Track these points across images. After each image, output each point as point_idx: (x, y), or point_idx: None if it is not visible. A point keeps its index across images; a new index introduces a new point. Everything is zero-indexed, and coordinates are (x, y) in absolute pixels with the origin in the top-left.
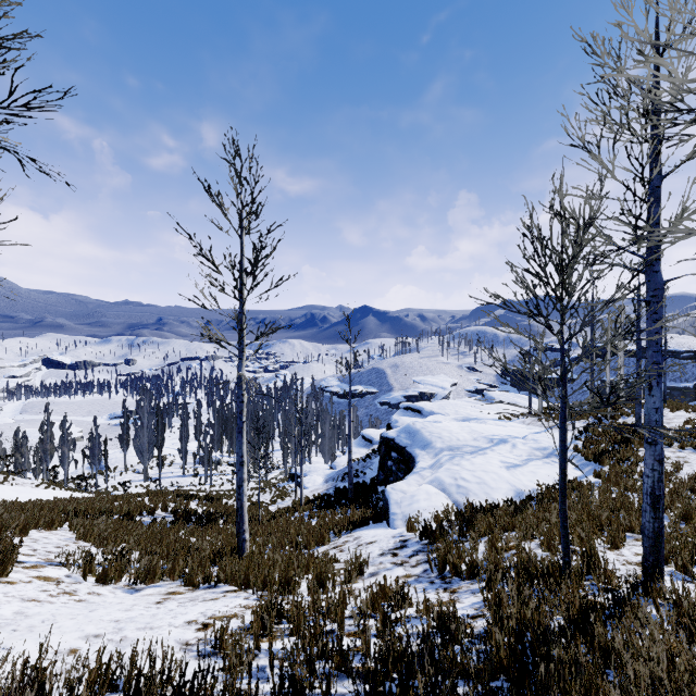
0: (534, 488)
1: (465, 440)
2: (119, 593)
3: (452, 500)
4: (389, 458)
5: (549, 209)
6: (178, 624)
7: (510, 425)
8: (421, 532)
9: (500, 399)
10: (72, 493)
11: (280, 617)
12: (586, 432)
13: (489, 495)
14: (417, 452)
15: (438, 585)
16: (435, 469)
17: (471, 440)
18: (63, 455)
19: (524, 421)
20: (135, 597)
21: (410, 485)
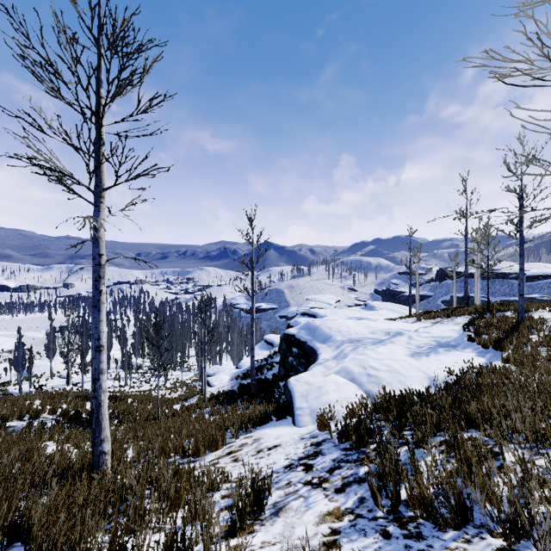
0: (446, 375)
1: (364, 334)
2: None
3: (364, 391)
4: (290, 354)
5: None
6: None
7: (398, 323)
8: (340, 432)
9: (380, 307)
10: None
11: None
12: (472, 324)
13: (404, 383)
14: (318, 346)
15: (402, 544)
16: (339, 359)
17: (369, 334)
18: None
19: (407, 320)
20: None
21: (315, 376)
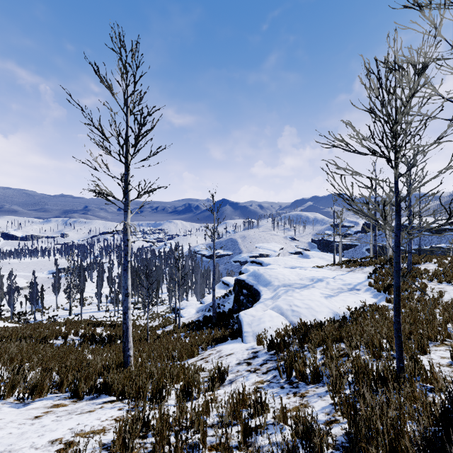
0: (346, 311)
1: (294, 280)
2: (5, 408)
3: (289, 321)
4: (241, 294)
5: (384, 64)
6: (41, 445)
7: (322, 271)
8: (268, 345)
9: (313, 256)
10: (8, 324)
11: (146, 429)
12: (375, 273)
13: (315, 316)
14: (261, 289)
15: (288, 390)
16: (275, 299)
17: (298, 280)
18: (10, 298)
19: (331, 268)
20: (19, 412)
21: (257, 311)
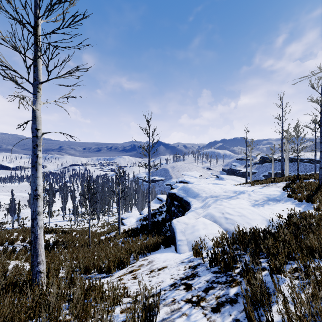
0: (277, 219)
1: (219, 192)
2: None
3: (223, 229)
4: (173, 205)
5: None
6: None
7: (239, 187)
8: (211, 259)
9: (227, 178)
10: None
11: None
12: (288, 187)
13: (250, 224)
14: (190, 200)
15: None
16: (205, 208)
17: (223, 192)
18: None
19: (245, 185)
20: None
21: (190, 219)
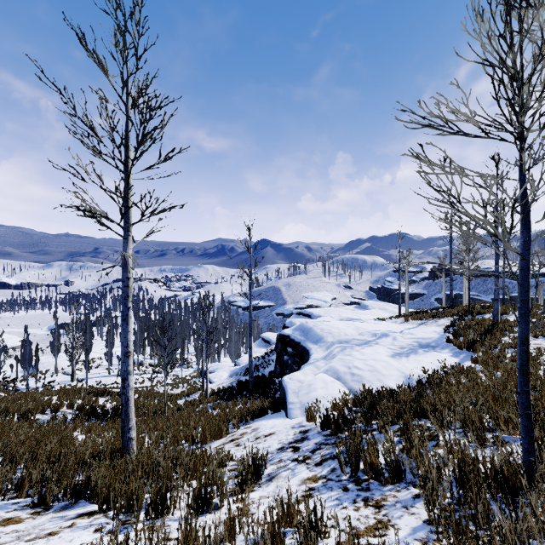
0: (420, 374)
1: (352, 335)
2: None
3: (348, 388)
4: (285, 353)
5: None
6: None
7: (386, 324)
8: (322, 422)
9: (373, 307)
10: None
11: None
12: (452, 326)
13: (382, 381)
14: (310, 346)
15: (355, 494)
16: (328, 359)
17: (357, 335)
18: None
19: (396, 321)
20: None
21: (306, 375)
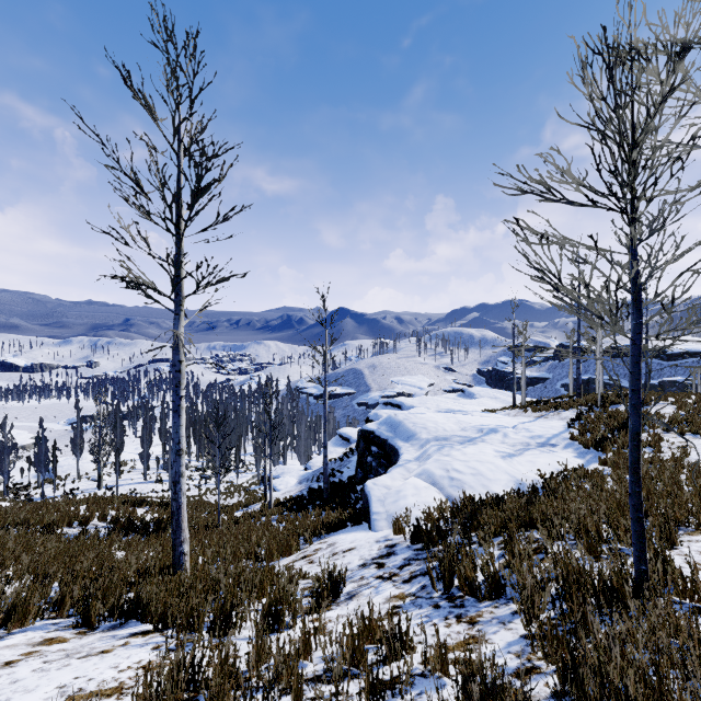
0: (535, 479)
1: (453, 431)
2: None
3: (445, 495)
4: (369, 453)
5: (613, 50)
6: None
7: (496, 417)
8: (413, 534)
9: (480, 395)
10: None
11: (196, 686)
12: (579, 420)
13: (488, 487)
14: (400, 445)
15: (447, 611)
16: (422, 461)
17: (459, 431)
18: (3, 462)
19: (509, 413)
20: None
21: (394, 479)
